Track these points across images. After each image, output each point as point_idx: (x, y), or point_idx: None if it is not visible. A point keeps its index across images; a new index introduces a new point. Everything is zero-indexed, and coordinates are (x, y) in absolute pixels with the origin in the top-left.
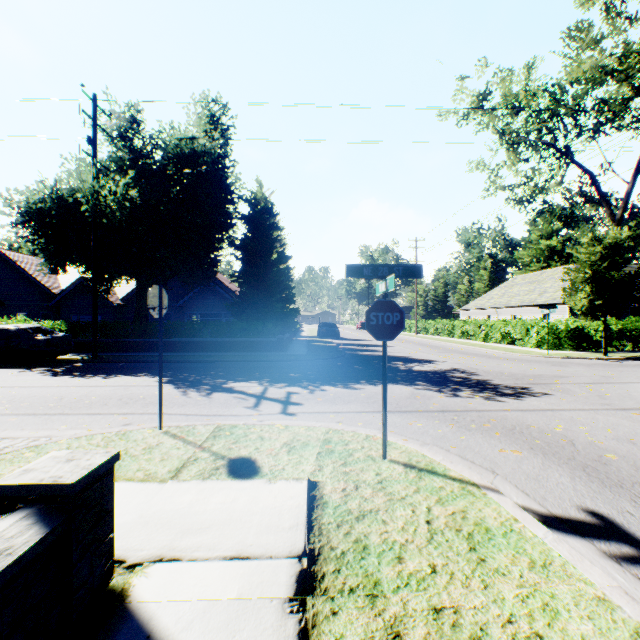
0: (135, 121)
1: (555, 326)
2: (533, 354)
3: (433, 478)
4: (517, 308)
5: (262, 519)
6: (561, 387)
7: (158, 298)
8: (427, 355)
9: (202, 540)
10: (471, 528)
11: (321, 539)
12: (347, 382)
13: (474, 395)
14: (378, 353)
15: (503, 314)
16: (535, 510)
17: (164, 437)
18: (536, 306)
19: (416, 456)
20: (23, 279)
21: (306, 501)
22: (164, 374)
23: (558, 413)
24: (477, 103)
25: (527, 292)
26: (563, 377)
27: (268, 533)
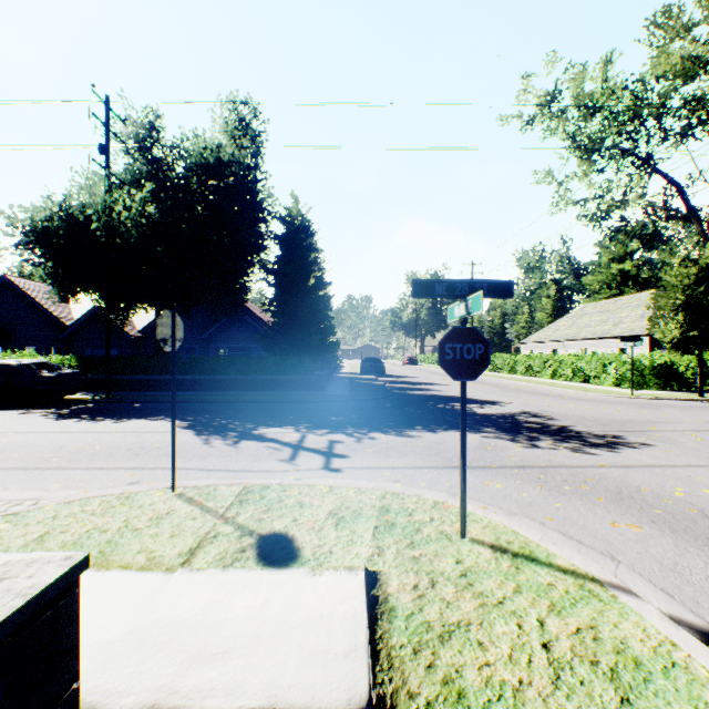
0: (154, 128)
1: (638, 361)
2: (614, 394)
3: (535, 569)
4: (588, 341)
5: (305, 638)
6: (661, 435)
7: (171, 326)
8: (489, 395)
9: (218, 676)
10: (612, 659)
11: (393, 677)
12: (400, 428)
13: (557, 446)
14: (431, 392)
15: (571, 348)
16: (690, 623)
17: (177, 502)
18: (610, 338)
19: (505, 533)
20: (32, 309)
21: (365, 606)
22: (185, 417)
23: (670, 470)
24: (545, 104)
25: (599, 322)
26: (659, 423)
27: (314, 664)
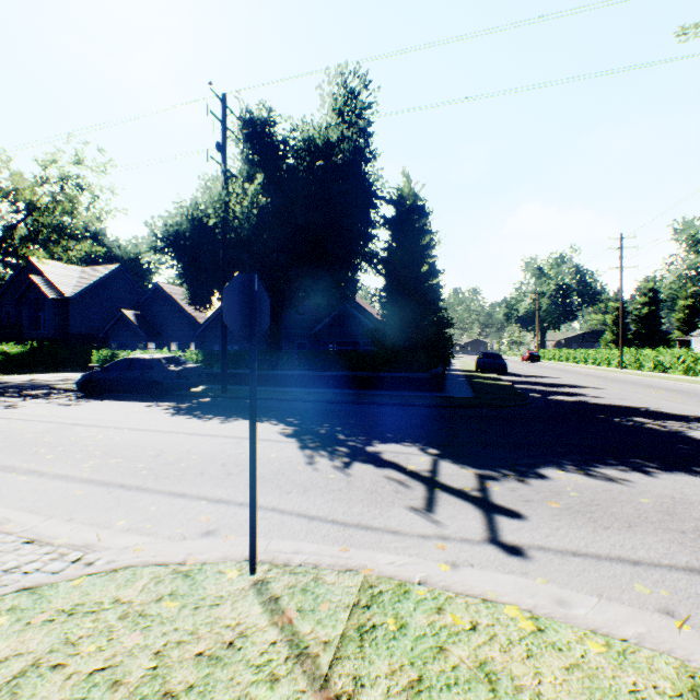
0: (266, 123)
1: None
2: None
3: None
4: None
5: None
6: None
7: (248, 301)
8: (684, 407)
9: None
10: None
11: None
12: (580, 460)
13: None
14: (586, 399)
15: None
16: None
17: (251, 609)
18: None
19: None
20: (176, 310)
21: None
22: (290, 420)
23: None
24: None
25: None
26: None
27: None
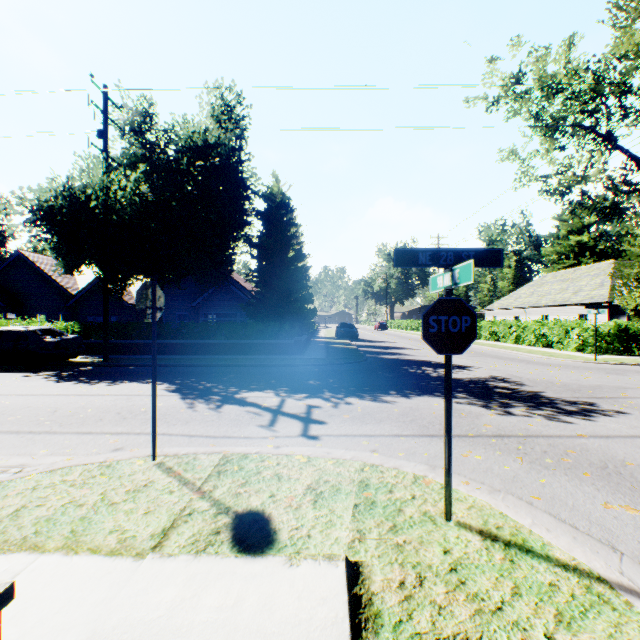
0: (148, 115)
1: (600, 328)
2: (578, 359)
3: (532, 563)
4: (548, 308)
5: None
6: (634, 403)
7: (151, 297)
8: (457, 359)
9: None
10: None
11: None
12: (375, 393)
13: (531, 413)
14: (402, 357)
15: (532, 314)
16: None
17: (156, 473)
18: (570, 306)
19: (492, 516)
20: (42, 280)
21: (347, 610)
22: (173, 380)
23: None
24: (510, 86)
25: (559, 291)
26: (628, 389)
27: None
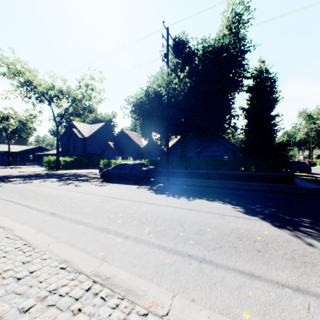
0: (183, 43)
1: None
2: None
3: None
4: None
5: None
6: None
7: None
8: None
9: None
10: None
11: None
12: None
13: None
14: None
15: None
16: None
17: None
18: None
19: None
20: (130, 141)
21: None
22: (228, 201)
23: None
24: None
25: None
26: None
27: None
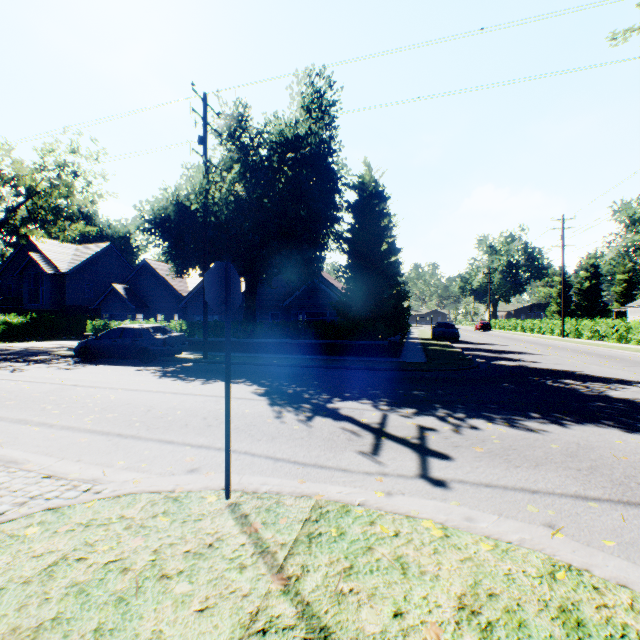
0: (242, 118)
1: None
2: None
3: None
4: None
5: None
6: None
7: (224, 283)
8: (609, 370)
9: None
10: None
11: None
12: (508, 414)
13: None
14: (525, 364)
15: None
16: None
17: (226, 522)
18: None
19: None
20: (161, 284)
21: None
22: (262, 382)
23: None
24: None
25: None
26: None
27: None
